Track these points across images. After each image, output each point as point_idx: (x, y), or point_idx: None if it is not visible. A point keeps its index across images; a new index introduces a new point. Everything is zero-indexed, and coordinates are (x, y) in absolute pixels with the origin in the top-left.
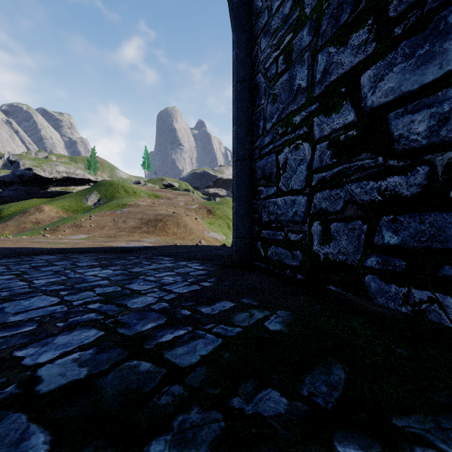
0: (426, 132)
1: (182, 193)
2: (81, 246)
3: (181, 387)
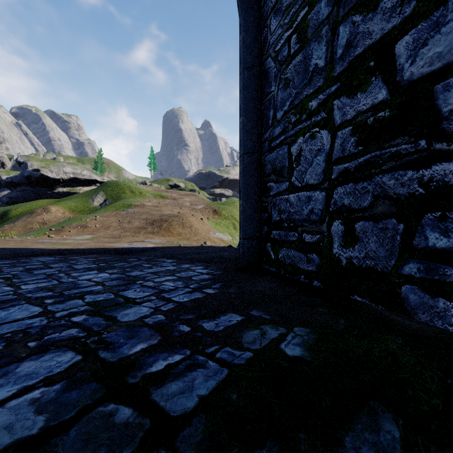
0: None
1: (188, 193)
2: (83, 247)
3: None
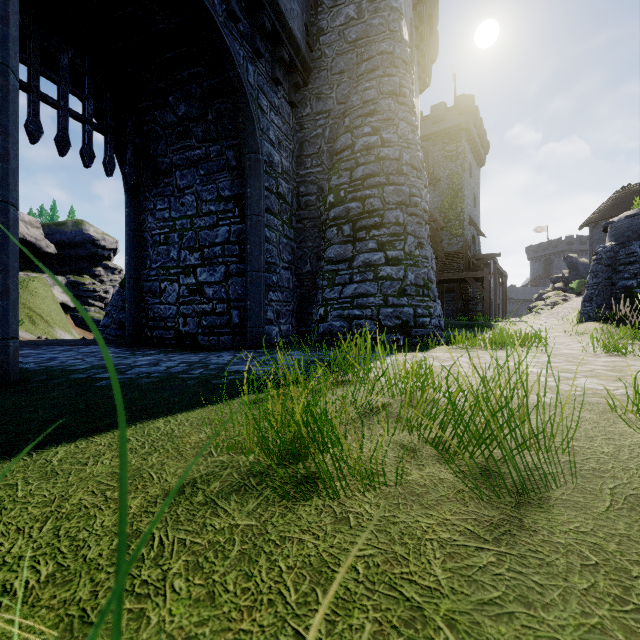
0: (212, 294)
1: None
2: None
3: (157, 353)
